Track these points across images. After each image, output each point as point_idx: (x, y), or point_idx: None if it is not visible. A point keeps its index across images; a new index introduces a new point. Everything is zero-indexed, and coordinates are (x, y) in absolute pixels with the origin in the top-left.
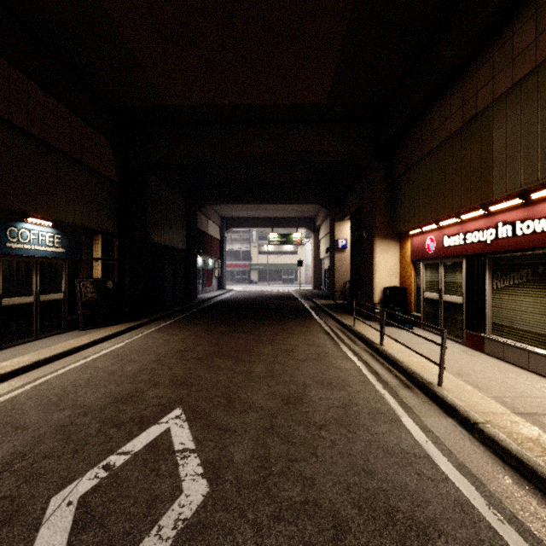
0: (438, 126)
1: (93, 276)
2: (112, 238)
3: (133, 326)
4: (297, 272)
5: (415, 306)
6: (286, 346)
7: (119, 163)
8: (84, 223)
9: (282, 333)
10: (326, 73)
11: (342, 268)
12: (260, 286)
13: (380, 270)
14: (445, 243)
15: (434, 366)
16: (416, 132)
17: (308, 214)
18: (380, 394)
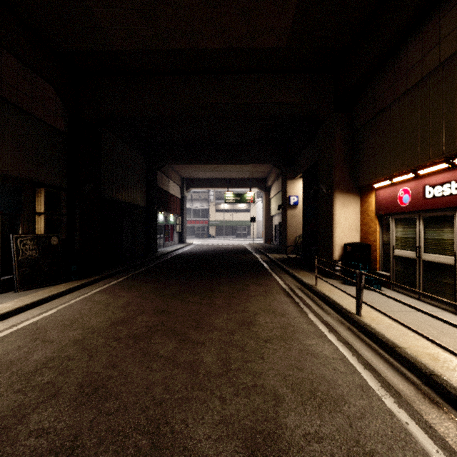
0: (420, 58)
1: (35, 232)
2: (59, 191)
3: (78, 285)
4: (249, 228)
5: (380, 264)
6: (244, 315)
7: (68, 114)
8: (22, 174)
9: (239, 294)
10: (288, 4)
11: (294, 224)
12: (217, 240)
13: (340, 225)
14: (427, 194)
15: (449, 356)
16: (386, 73)
17: (260, 175)
18: (399, 423)
